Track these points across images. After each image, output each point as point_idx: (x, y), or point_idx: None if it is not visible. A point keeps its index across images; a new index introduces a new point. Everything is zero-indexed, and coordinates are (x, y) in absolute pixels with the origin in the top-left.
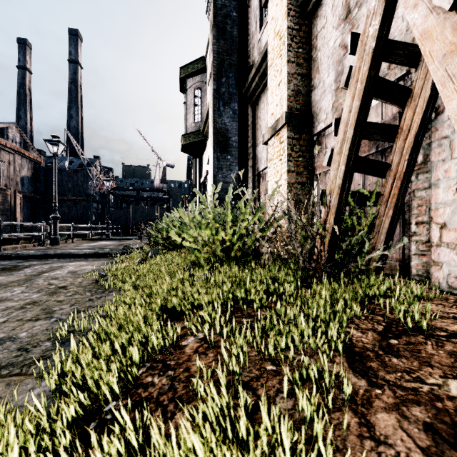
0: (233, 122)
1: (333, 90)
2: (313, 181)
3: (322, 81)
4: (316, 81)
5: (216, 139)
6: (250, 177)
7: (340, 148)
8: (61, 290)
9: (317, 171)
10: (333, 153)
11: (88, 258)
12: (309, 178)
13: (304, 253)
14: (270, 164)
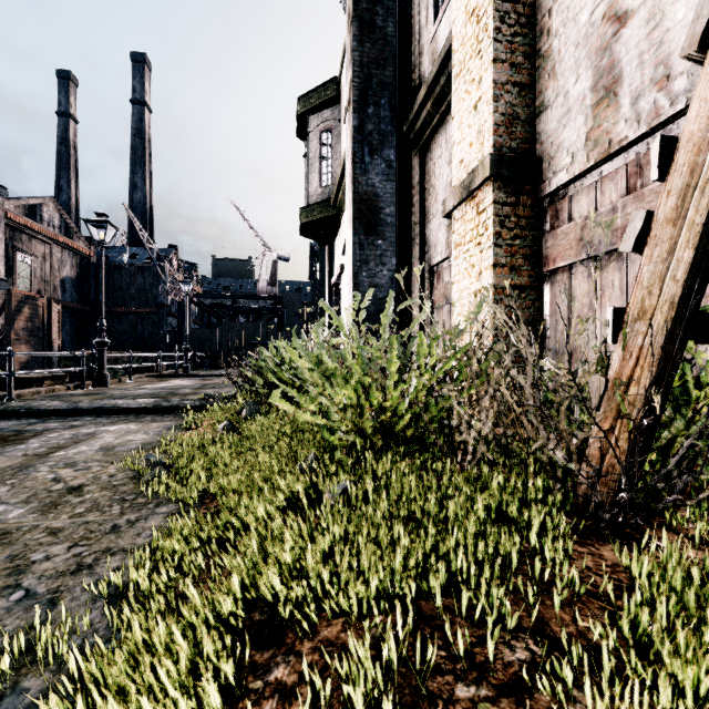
0: (387, 182)
1: (589, 106)
2: (542, 282)
3: (562, 93)
4: (550, 93)
5: (357, 212)
6: (415, 276)
7: (679, 207)
8: (68, 499)
9: (551, 263)
10: (653, 222)
11: (145, 414)
12: (534, 278)
13: (553, 438)
14: (458, 253)
